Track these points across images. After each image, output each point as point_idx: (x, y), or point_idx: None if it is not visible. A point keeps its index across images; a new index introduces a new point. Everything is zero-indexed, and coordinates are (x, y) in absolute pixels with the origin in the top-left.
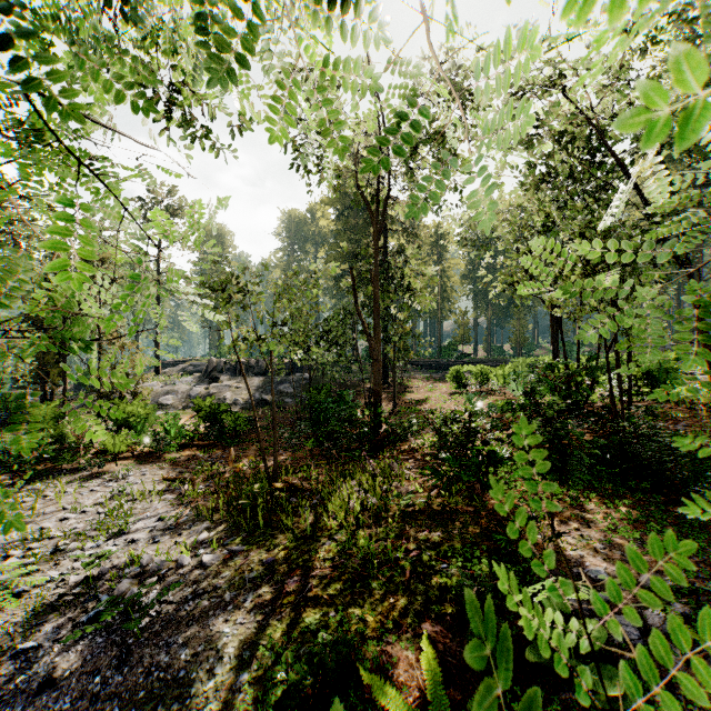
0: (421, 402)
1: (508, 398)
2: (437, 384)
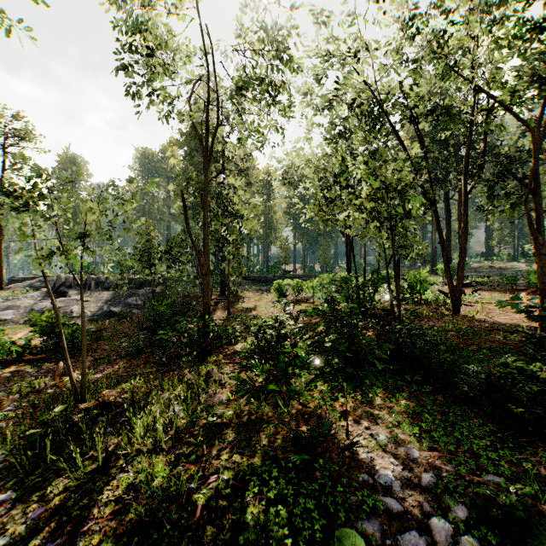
0: (250, 310)
1: (316, 304)
2: (264, 295)
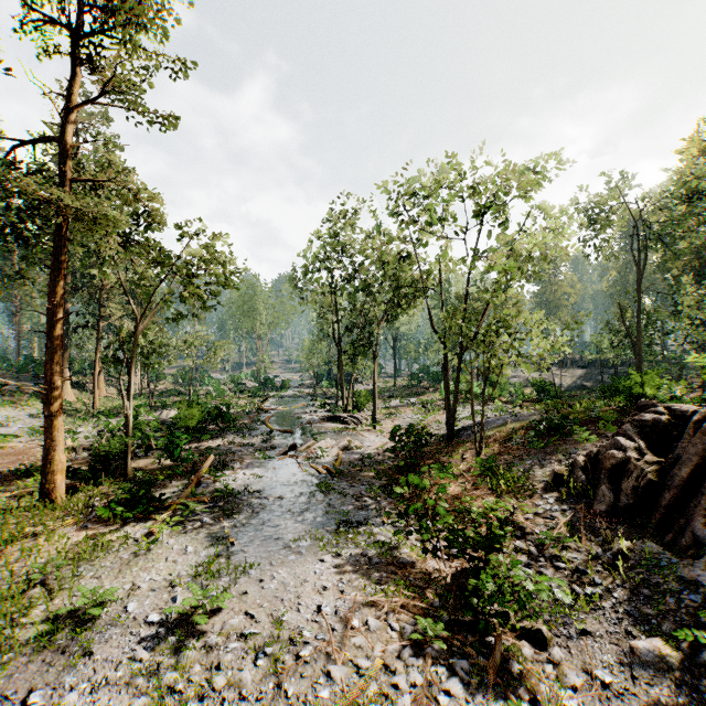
0: None
1: None
2: None
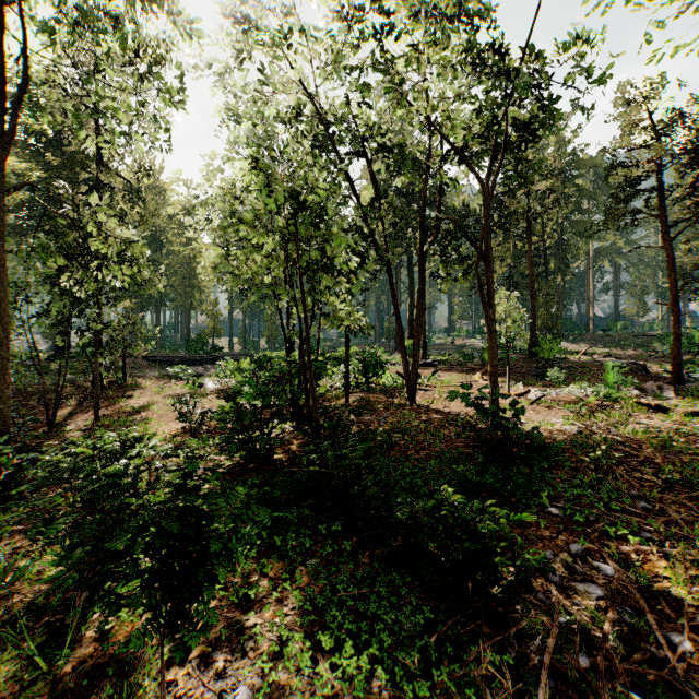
0: (139, 409)
1: None
2: (171, 384)
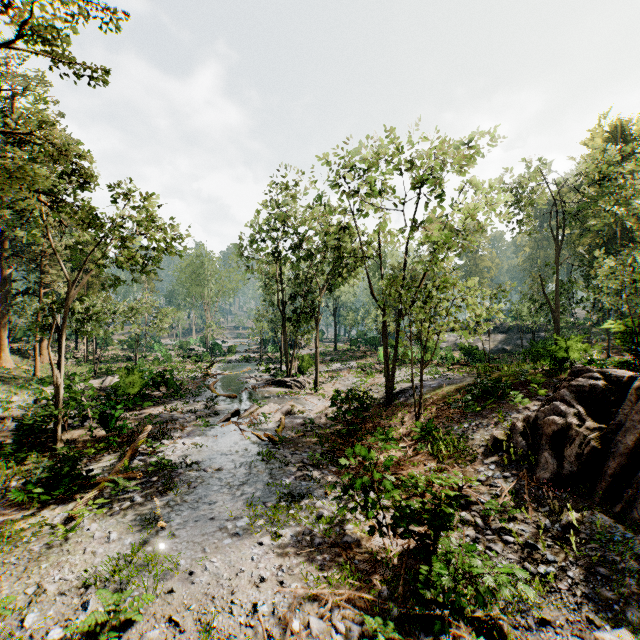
0: None
1: None
2: None
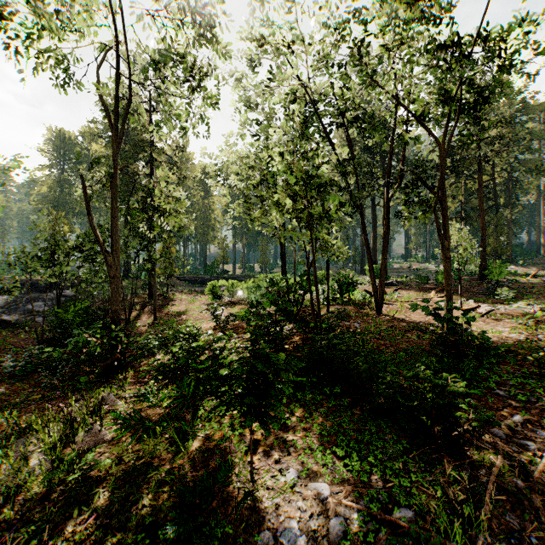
0: (180, 313)
1: None
2: (198, 297)
